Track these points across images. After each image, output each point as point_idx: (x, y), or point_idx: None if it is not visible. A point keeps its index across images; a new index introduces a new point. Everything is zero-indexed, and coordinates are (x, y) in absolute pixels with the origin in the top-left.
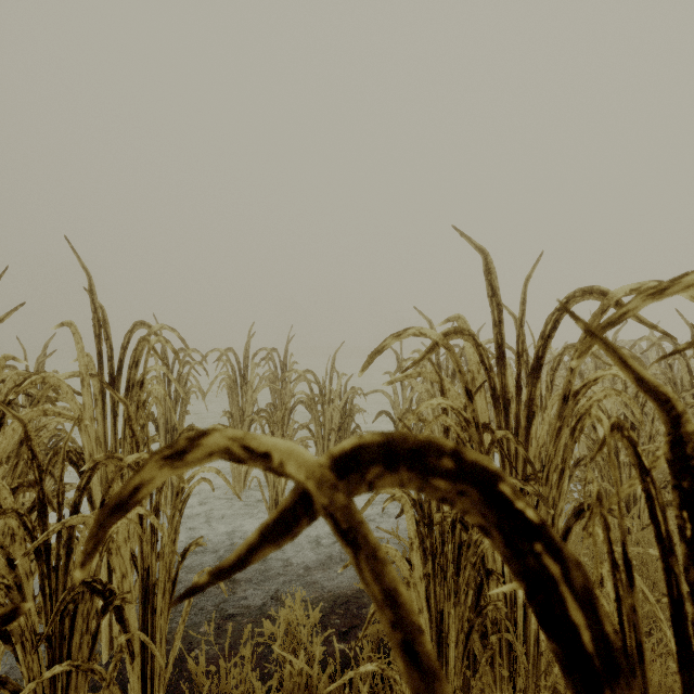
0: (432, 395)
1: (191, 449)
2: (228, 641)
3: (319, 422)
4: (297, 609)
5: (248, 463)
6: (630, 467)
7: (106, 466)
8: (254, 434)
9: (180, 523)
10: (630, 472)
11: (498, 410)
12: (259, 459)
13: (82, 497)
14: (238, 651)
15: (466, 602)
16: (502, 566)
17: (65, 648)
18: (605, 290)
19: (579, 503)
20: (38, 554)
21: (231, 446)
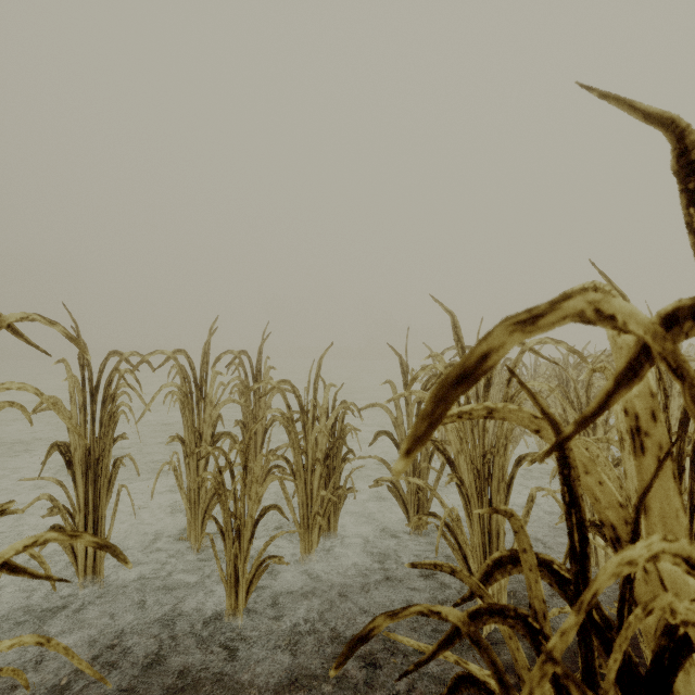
0: None
1: None
2: None
3: (299, 449)
4: None
5: None
6: None
7: None
8: None
9: None
10: None
11: None
12: None
13: None
14: None
15: None
16: None
17: None
18: None
19: None
20: None
21: None
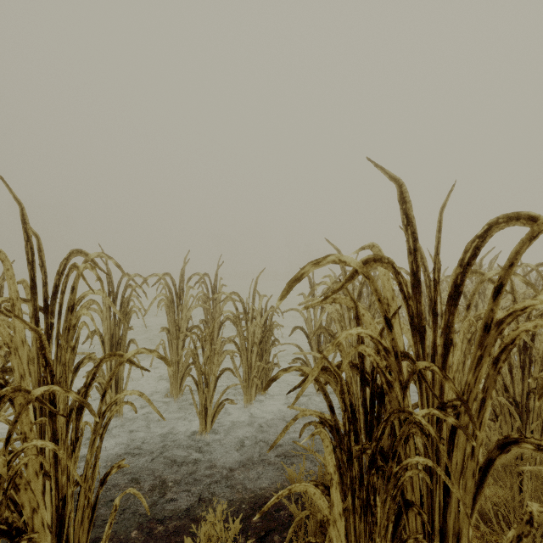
0: (341, 314)
1: None
2: None
3: (243, 336)
4: (218, 525)
5: None
6: (523, 382)
7: (13, 399)
8: None
9: (100, 447)
10: (523, 386)
11: (416, 338)
12: None
13: None
14: None
15: (387, 536)
16: (420, 494)
17: None
18: (535, 215)
19: (504, 436)
20: None
21: None
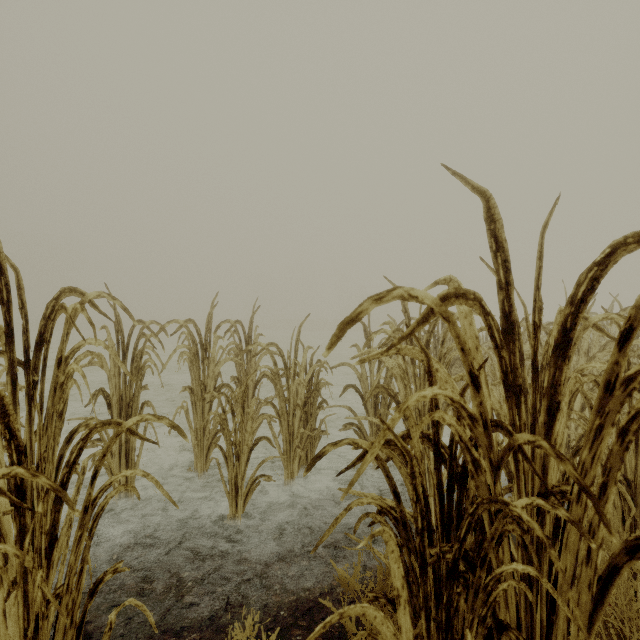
0: (404, 370)
1: None
2: None
3: (283, 397)
4: None
5: None
6: (636, 456)
7: None
8: None
9: (89, 546)
10: (636, 461)
11: (511, 401)
12: None
13: None
14: None
15: None
16: (517, 612)
17: None
18: None
19: (635, 536)
20: None
21: None
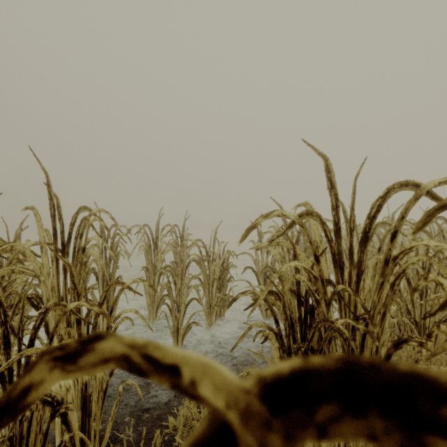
0: (282, 256)
1: (82, 351)
2: (142, 441)
3: (206, 274)
4: (192, 409)
5: (150, 375)
6: (421, 307)
7: (54, 311)
8: (156, 342)
9: None
10: (421, 310)
11: (337, 269)
12: (163, 371)
13: (37, 333)
14: (151, 435)
15: None
16: None
17: (24, 445)
18: (418, 183)
19: (398, 338)
20: (2, 377)
21: (128, 353)
